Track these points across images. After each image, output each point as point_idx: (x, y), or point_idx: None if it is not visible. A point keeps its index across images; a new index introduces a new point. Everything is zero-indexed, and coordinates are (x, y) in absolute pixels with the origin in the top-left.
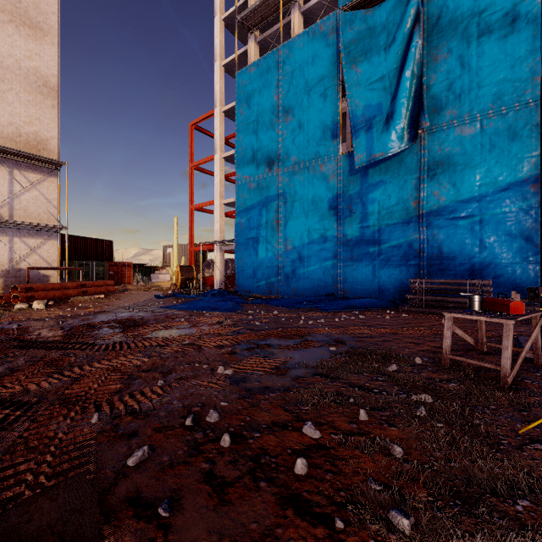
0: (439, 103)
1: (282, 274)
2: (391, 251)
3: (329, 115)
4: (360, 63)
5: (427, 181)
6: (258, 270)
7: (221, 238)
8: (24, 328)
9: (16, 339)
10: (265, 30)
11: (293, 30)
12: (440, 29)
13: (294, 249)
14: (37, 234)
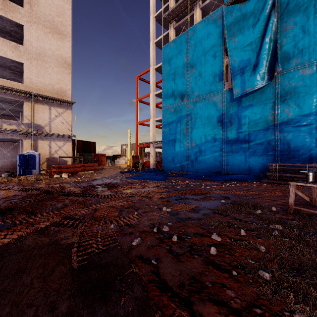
0: (288, 56)
1: (189, 160)
2: (256, 146)
3: (217, 67)
4: (237, 36)
5: (280, 104)
6: (175, 158)
7: (153, 140)
8: (62, 186)
9: (61, 191)
10: (178, 20)
11: (195, 19)
12: (289, 10)
13: (196, 146)
14: (62, 139)
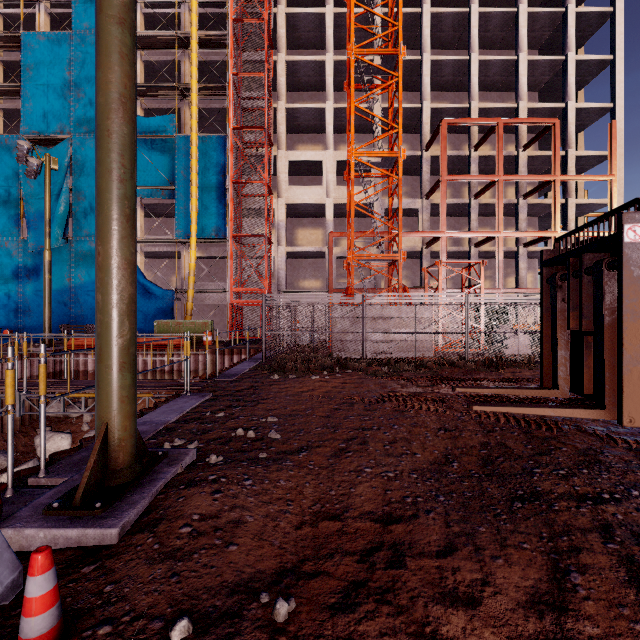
0: (81, 225)
1: None
2: (55, 308)
3: (12, 208)
4: (33, 182)
5: (75, 268)
6: None
7: None
8: None
9: None
10: None
11: None
12: (81, 183)
13: None
14: None
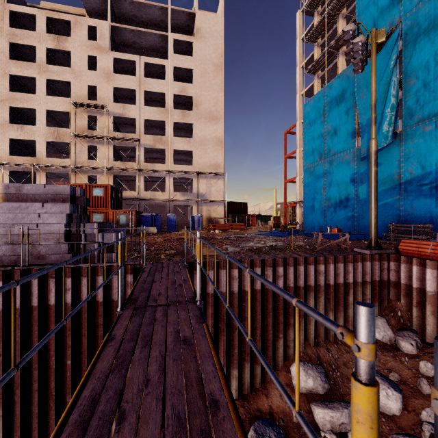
0: (411, 112)
1: (326, 221)
2: (384, 206)
3: (350, 125)
4: (365, 93)
5: (404, 162)
6: (314, 218)
7: (300, 199)
8: (214, 236)
9: (212, 237)
10: (331, 59)
11: (337, 69)
12: (411, 65)
13: (332, 206)
14: (216, 203)
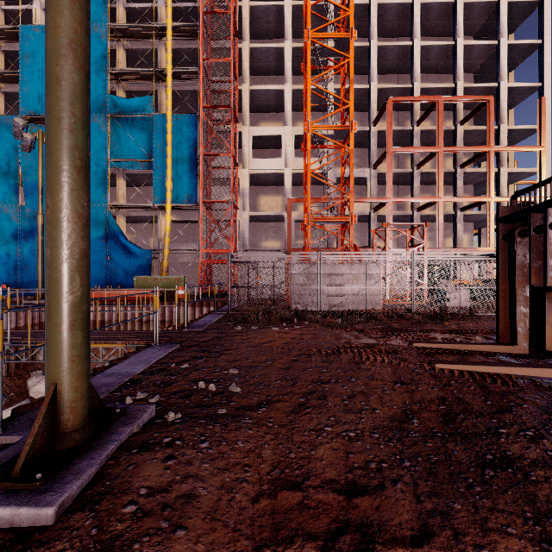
0: None
1: None
2: None
3: (12, 178)
4: (30, 156)
5: None
6: None
7: None
8: None
9: None
10: None
11: None
12: None
13: None
14: None
